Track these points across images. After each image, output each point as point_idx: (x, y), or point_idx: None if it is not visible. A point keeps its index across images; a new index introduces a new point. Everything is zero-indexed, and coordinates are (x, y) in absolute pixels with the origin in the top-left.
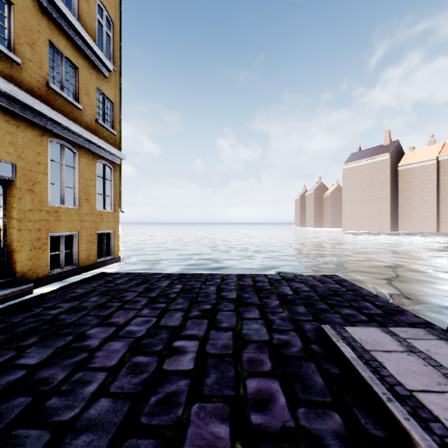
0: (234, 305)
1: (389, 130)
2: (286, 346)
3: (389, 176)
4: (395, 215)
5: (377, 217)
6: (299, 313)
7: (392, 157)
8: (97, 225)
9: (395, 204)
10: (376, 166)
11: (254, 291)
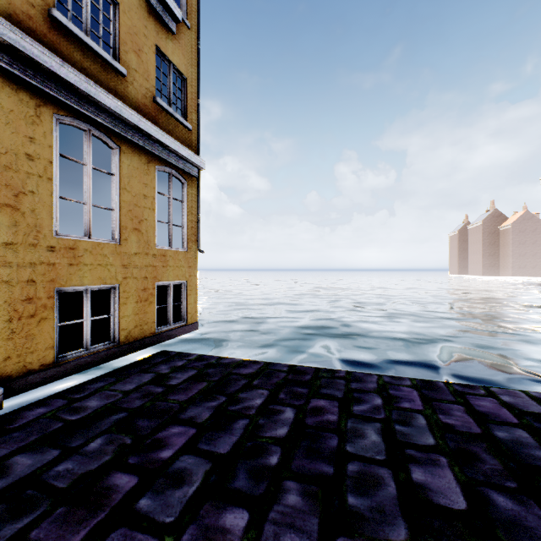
0: None
1: None
2: None
3: None
4: None
5: None
6: None
7: None
8: (156, 272)
9: None
10: None
11: (512, 475)
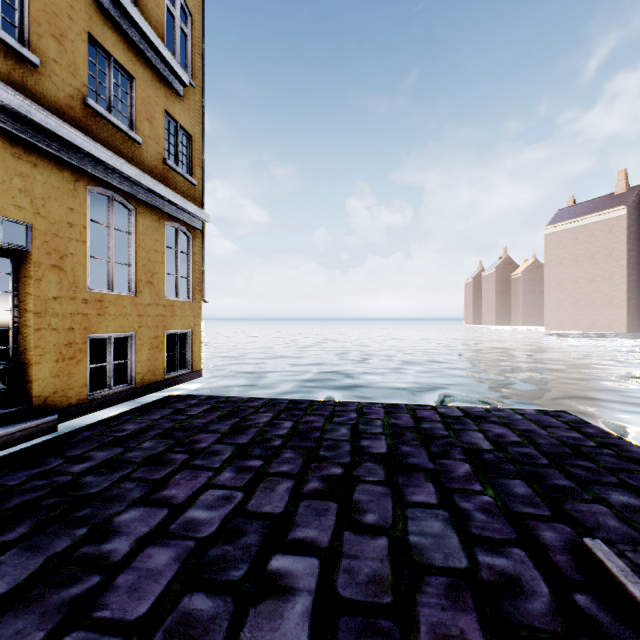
0: (384, 470)
1: (625, 169)
2: (513, 592)
3: (626, 243)
4: (635, 305)
5: (604, 309)
6: (517, 496)
7: (631, 213)
8: (166, 321)
9: (637, 287)
10: (603, 227)
11: (418, 440)
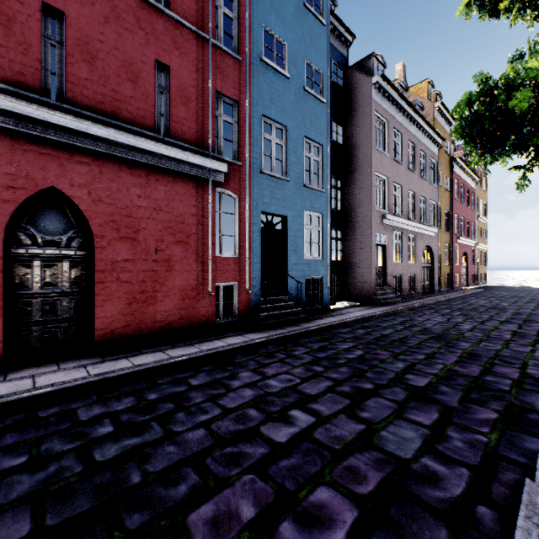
0: None
1: None
2: None
3: None
4: None
5: None
6: None
7: None
8: (483, 271)
9: None
10: None
11: None
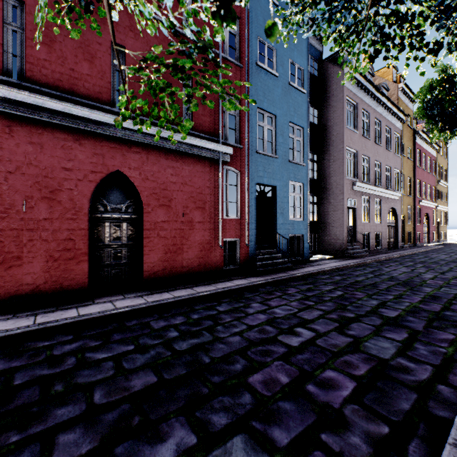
0: None
1: None
2: None
3: None
4: None
5: None
6: None
7: None
8: (444, 229)
9: None
10: None
11: None
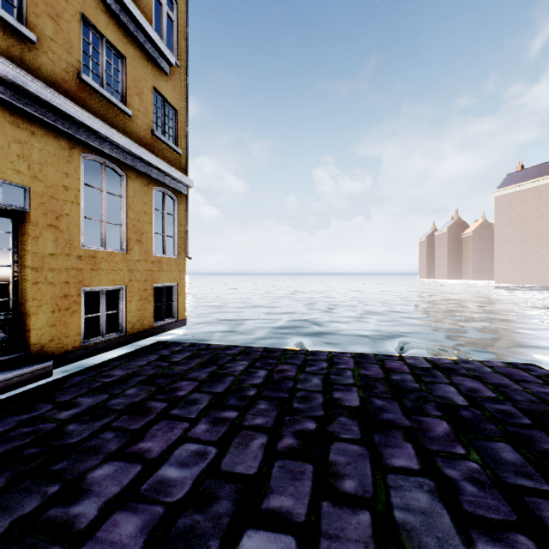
0: (359, 426)
1: None
2: None
3: None
4: None
5: None
6: (507, 463)
7: None
8: (154, 275)
9: None
10: None
11: (390, 393)
